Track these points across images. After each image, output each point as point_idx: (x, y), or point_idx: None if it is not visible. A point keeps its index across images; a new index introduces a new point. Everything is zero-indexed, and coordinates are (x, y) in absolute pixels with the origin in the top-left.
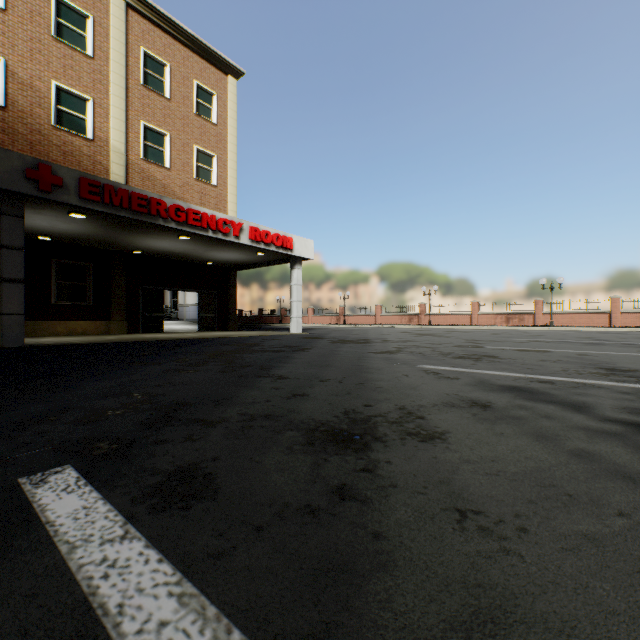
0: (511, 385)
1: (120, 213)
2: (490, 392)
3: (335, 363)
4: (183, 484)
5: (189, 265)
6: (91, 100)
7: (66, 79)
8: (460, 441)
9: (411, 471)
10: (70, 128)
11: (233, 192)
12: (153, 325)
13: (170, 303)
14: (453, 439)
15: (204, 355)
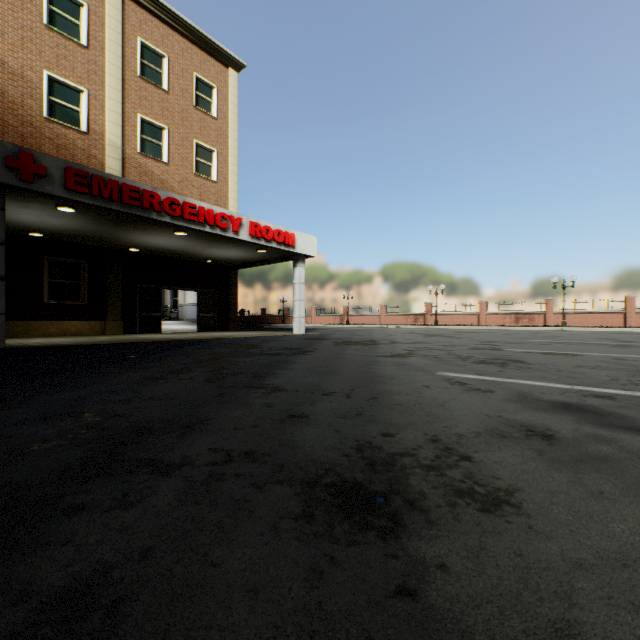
0: (563, 401)
1: (110, 206)
2: (542, 412)
3: (341, 369)
4: (56, 638)
5: (188, 263)
6: (85, 91)
7: (59, 69)
8: (544, 511)
9: (490, 596)
10: (63, 120)
11: (234, 188)
12: (151, 325)
13: (170, 303)
14: (531, 506)
15: (194, 359)
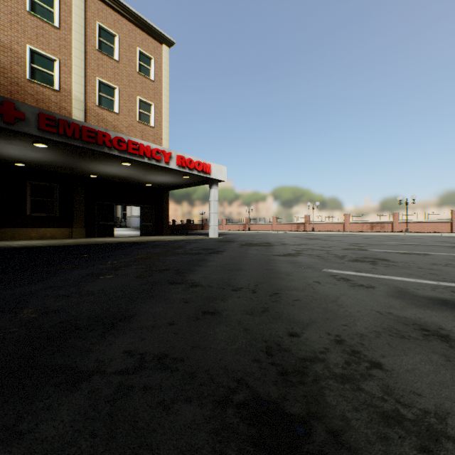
0: (438, 297)
1: (73, 142)
2: (426, 309)
3: (246, 266)
4: None
5: (133, 186)
6: (58, 60)
7: (38, 44)
8: None
9: None
10: (41, 81)
11: (166, 132)
12: (105, 231)
13: (121, 215)
14: None
15: (132, 257)
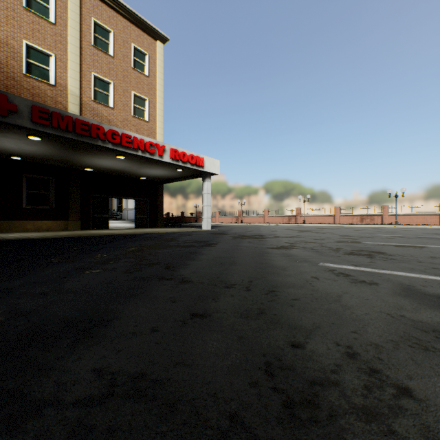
0: None
1: (66, 135)
2: None
3: (239, 260)
4: None
5: (128, 179)
6: (53, 56)
7: (34, 39)
8: None
9: None
10: (37, 76)
11: (160, 126)
12: (101, 223)
13: (116, 208)
14: None
15: (123, 250)
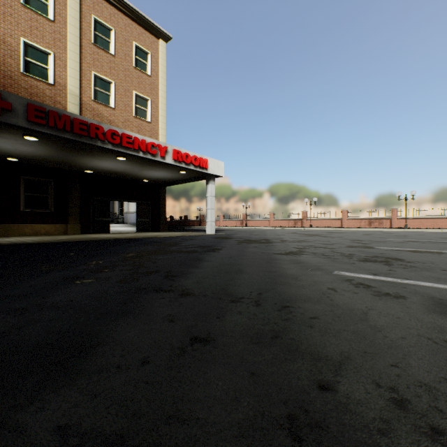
0: None
1: (64, 135)
2: None
3: (245, 268)
4: None
5: (129, 182)
6: (52, 54)
7: (32, 37)
8: None
9: None
10: (36, 75)
11: (163, 127)
12: (101, 227)
13: (118, 211)
14: None
15: (121, 256)
